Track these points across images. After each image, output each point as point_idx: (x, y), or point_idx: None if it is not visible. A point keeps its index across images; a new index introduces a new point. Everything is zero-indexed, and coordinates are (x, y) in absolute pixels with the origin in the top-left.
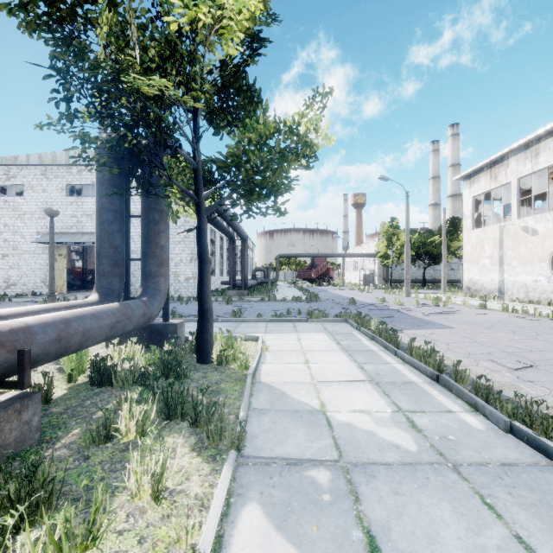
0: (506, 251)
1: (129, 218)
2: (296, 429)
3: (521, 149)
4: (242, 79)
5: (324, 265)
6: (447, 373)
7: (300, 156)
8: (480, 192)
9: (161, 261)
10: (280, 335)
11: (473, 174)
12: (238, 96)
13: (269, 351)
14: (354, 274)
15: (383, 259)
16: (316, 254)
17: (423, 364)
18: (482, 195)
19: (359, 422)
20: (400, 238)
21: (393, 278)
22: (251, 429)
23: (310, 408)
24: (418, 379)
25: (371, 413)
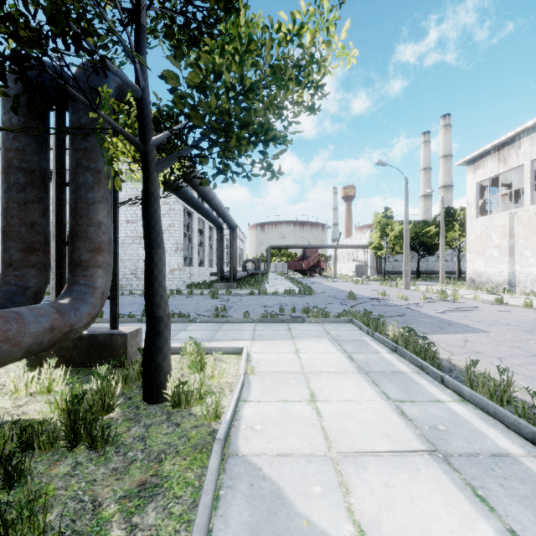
0: (518, 239)
1: (62, 186)
2: None
3: None
4: None
5: (315, 257)
6: None
7: (302, 82)
8: (487, 177)
9: (97, 244)
10: (271, 344)
11: (477, 159)
12: None
13: (255, 374)
14: (345, 265)
15: (376, 250)
16: (308, 245)
17: (507, 410)
18: (488, 180)
19: None
20: (394, 229)
21: (386, 270)
22: None
23: None
24: (513, 446)
25: None
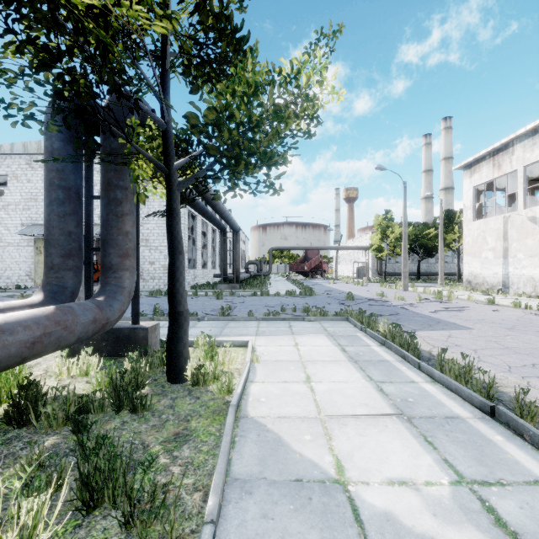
0: (511, 242)
1: (91, 199)
2: (304, 537)
3: (528, 135)
4: (225, 17)
5: (317, 258)
6: (497, 400)
7: (299, 116)
8: (482, 181)
9: (125, 251)
10: (273, 339)
11: (473, 164)
12: (220, 40)
13: (260, 362)
14: (347, 267)
15: (377, 252)
16: (309, 247)
17: (465, 386)
18: (484, 185)
19: (406, 513)
20: (394, 231)
21: (387, 271)
22: (225, 537)
23: (321, 474)
24: (464, 411)
25: (420, 487)
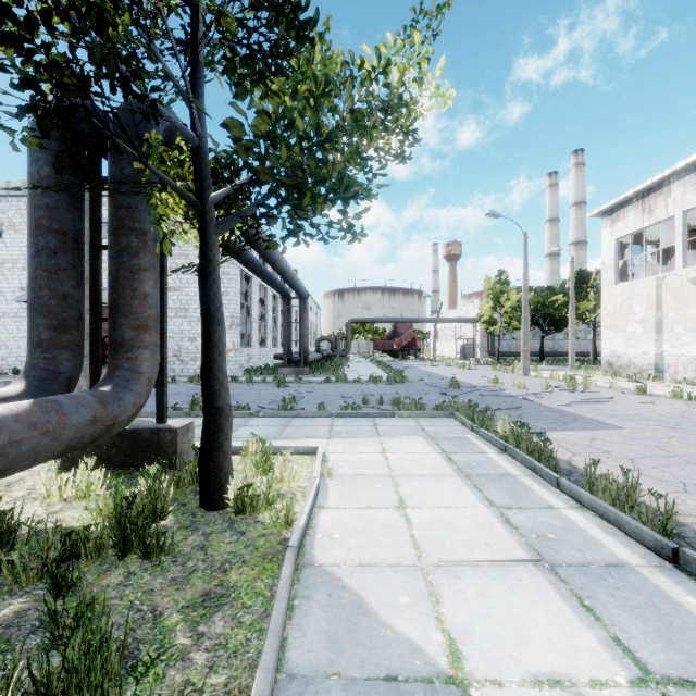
0: (667, 312)
1: (98, 249)
2: None
3: (690, 170)
4: None
5: (409, 333)
6: (677, 536)
7: (389, 127)
8: (628, 232)
9: (142, 321)
10: (352, 442)
11: (616, 208)
12: (276, 21)
13: (333, 477)
14: (448, 345)
15: (488, 325)
16: (400, 319)
17: (629, 516)
18: (630, 236)
19: None
20: (510, 298)
21: (500, 350)
22: None
23: (426, 666)
24: (631, 555)
25: (583, 691)
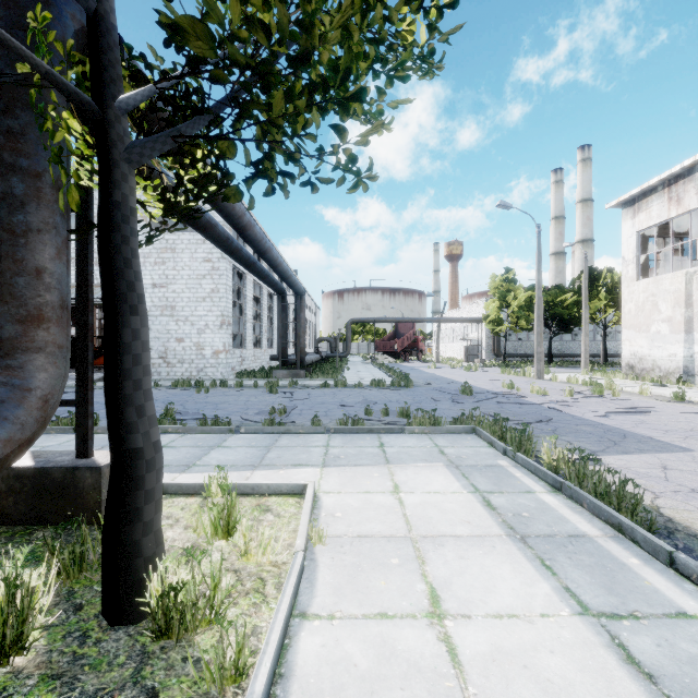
0: None
1: None
2: None
3: None
4: None
5: (411, 334)
6: None
7: None
8: (652, 223)
9: (33, 309)
10: (354, 474)
11: (638, 198)
12: None
13: (326, 543)
14: (451, 346)
15: (494, 325)
16: (402, 319)
17: None
18: (654, 228)
19: None
20: (517, 297)
21: (506, 352)
22: None
23: None
24: None
25: None
